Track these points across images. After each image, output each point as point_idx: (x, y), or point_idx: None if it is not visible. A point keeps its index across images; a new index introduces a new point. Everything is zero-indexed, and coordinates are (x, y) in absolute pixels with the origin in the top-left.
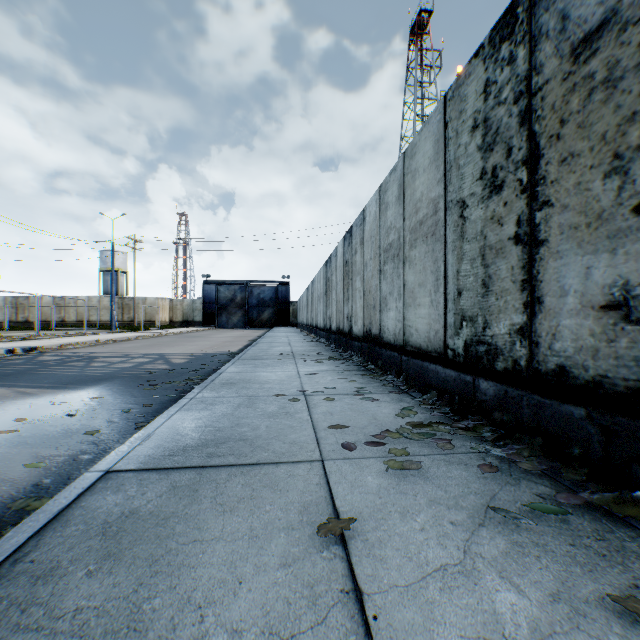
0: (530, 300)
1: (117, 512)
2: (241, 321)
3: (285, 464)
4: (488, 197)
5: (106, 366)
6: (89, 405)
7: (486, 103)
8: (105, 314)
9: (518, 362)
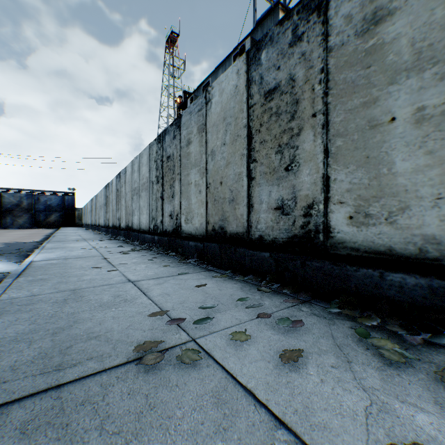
0: (162, 213)
1: (47, 263)
2: (28, 222)
3: (92, 257)
4: (157, 183)
5: None
6: None
7: (157, 156)
8: None
9: (161, 230)
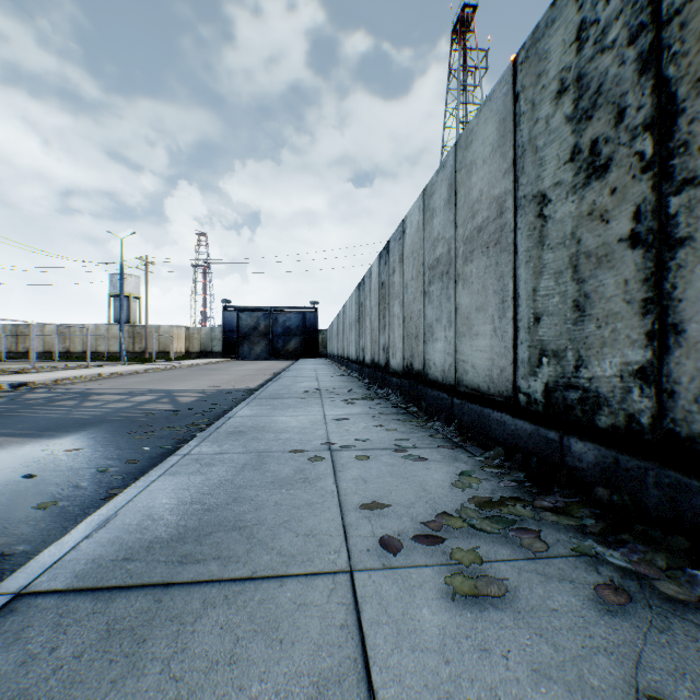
0: (659, 328)
1: None
2: (265, 351)
3: (294, 579)
4: (583, 185)
5: (99, 406)
6: (59, 461)
7: (580, 54)
8: (114, 344)
9: (636, 418)
